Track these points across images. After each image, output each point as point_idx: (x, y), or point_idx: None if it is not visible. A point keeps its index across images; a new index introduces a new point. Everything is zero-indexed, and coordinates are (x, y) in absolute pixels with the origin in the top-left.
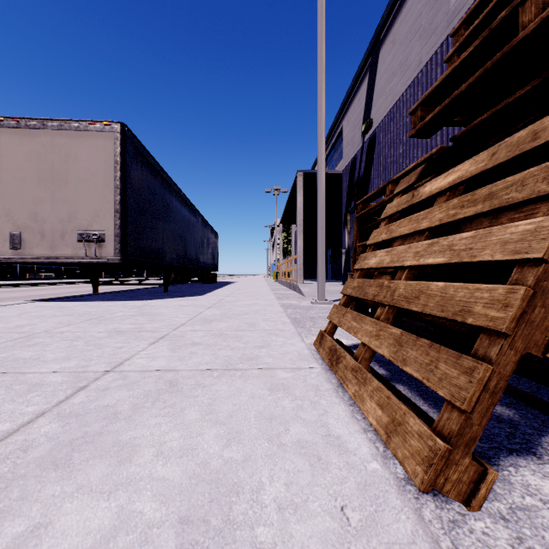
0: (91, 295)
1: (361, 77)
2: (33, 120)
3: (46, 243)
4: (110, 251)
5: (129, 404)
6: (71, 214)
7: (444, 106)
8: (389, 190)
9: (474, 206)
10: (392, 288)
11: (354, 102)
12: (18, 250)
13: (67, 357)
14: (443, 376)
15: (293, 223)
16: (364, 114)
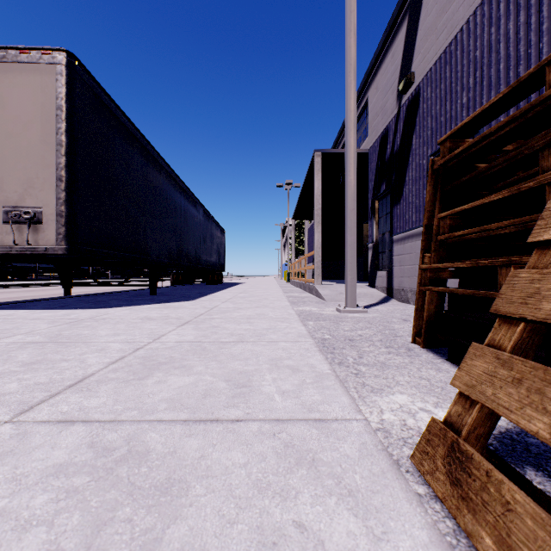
0: (51, 299)
1: (396, 26)
2: None
3: None
4: (50, 237)
5: None
6: None
7: None
8: None
9: None
10: None
11: (386, 61)
12: None
13: None
14: None
15: (307, 219)
16: (402, 70)
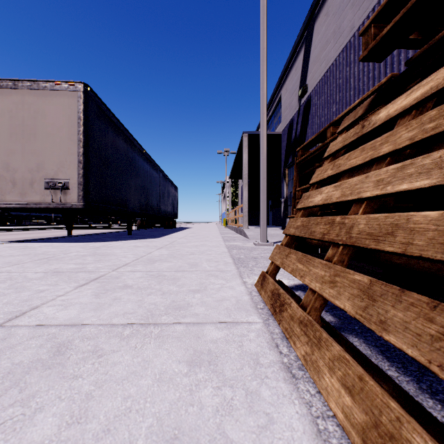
0: (63, 237)
1: (298, 49)
2: (6, 81)
3: (17, 190)
4: (74, 198)
5: None
6: (39, 165)
7: (410, 7)
8: (331, 132)
9: None
10: (347, 224)
11: (292, 72)
12: None
13: None
14: None
15: (240, 178)
16: (301, 81)
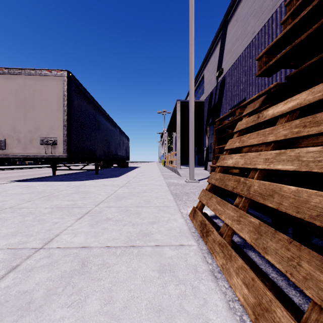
0: (50, 177)
1: (216, 43)
2: (13, 69)
3: (21, 145)
4: (60, 151)
5: (44, 289)
6: (36, 128)
7: (286, 52)
8: (238, 113)
9: (317, 126)
10: (248, 184)
11: (211, 58)
12: (3, 150)
13: (15, 232)
14: (308, 276)
15: (174, 131)
16: (218, 65)
